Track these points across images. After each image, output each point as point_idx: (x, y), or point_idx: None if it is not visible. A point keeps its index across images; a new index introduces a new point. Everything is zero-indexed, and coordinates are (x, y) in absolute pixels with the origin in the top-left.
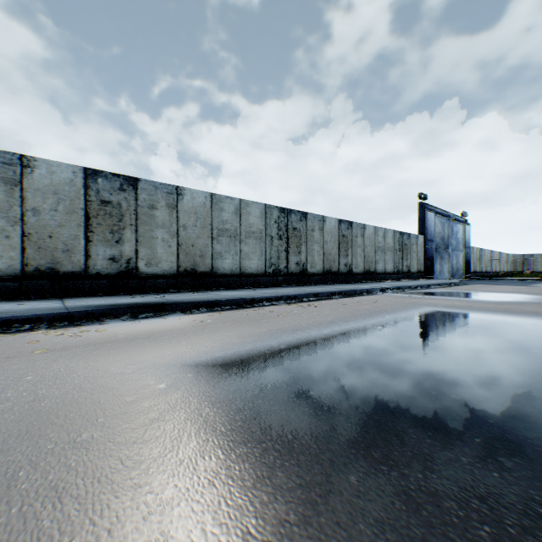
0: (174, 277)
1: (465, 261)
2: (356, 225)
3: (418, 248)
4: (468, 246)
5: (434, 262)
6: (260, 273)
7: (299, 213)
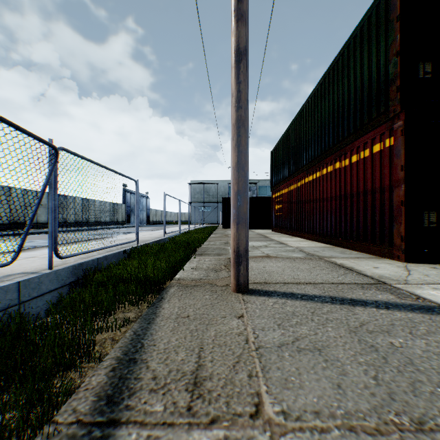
0: (9, 225)
1: (147, 216)
2: (91, 200)
3: (123, 210)
4: (149, 209)
5: (130, 217)
6: (46, 222)
7: (64, 196)
